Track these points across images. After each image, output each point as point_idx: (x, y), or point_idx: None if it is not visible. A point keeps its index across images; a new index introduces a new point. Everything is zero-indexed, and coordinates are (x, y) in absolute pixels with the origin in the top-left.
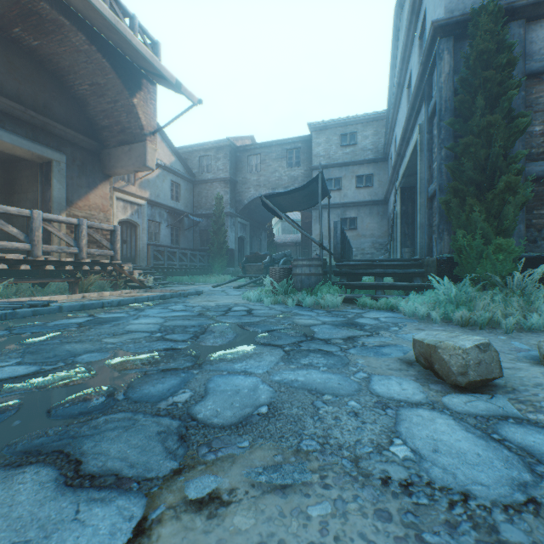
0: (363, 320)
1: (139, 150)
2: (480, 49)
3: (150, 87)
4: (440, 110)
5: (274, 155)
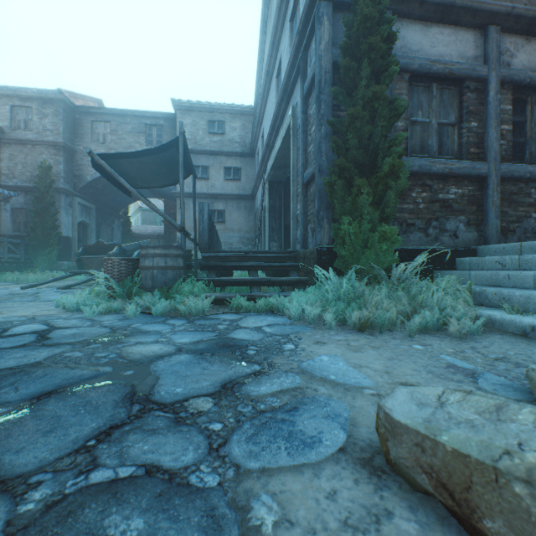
0: (241, 333)
1: None
2: (365, 12)
3: None
4: (321, 82)
5: (130, 128)
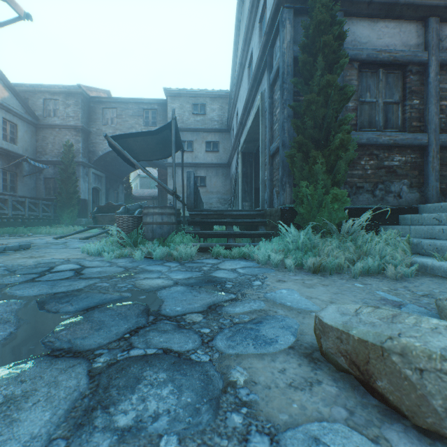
0: (221, 273)
1: None
2: (320, 17)
3: None
4: (284, 73)
5: (131, 112)
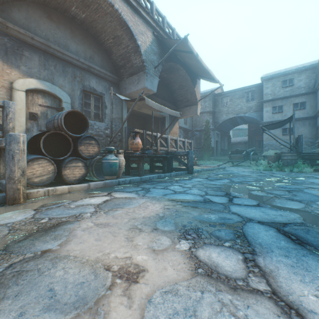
0: None
1: (194, 108)
2: None
3: (198, 82)
4: None
5: (237, 96)
